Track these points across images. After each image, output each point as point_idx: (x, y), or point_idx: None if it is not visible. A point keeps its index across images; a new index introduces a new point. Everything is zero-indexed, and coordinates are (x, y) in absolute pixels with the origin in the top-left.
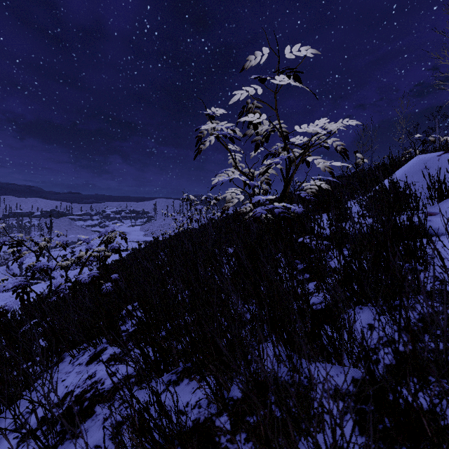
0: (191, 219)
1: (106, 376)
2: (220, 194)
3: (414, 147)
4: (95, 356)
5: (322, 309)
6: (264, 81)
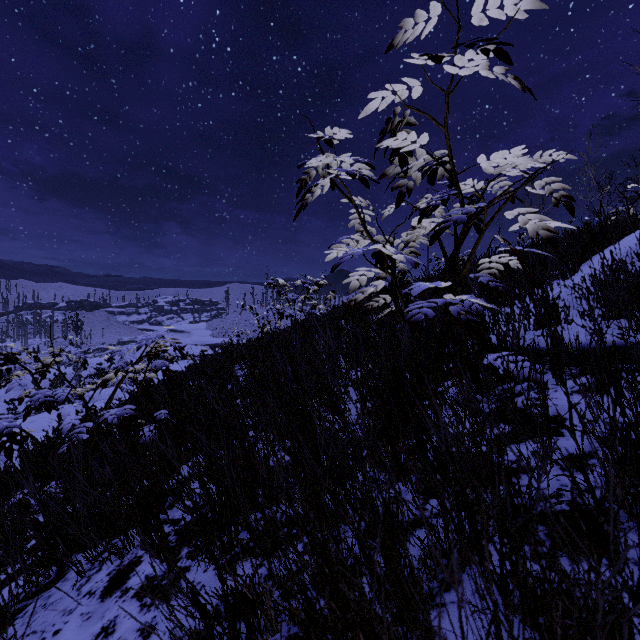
0: (282, 315)
1: (133, 635)
2: (324, 277)
3: (627, 204)
4: (119, 576)
5: (566, 513)
6: (441, 58)
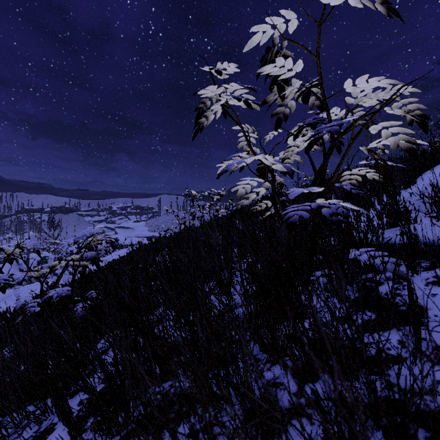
0: (193, 217)
1: None
2: (224, 190)
3: None
4: None
5: None
6: None
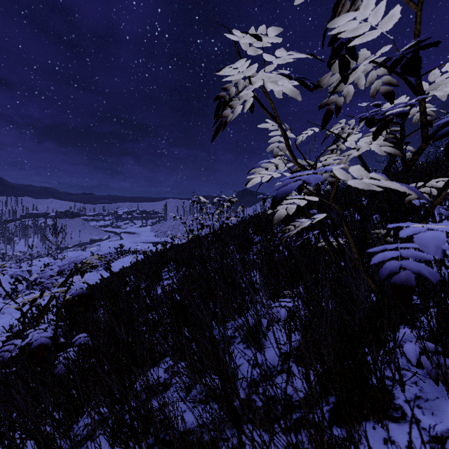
0: (202, 226)
1: None
2: (235, 196)
3: None
4: None
5: None
6: None
